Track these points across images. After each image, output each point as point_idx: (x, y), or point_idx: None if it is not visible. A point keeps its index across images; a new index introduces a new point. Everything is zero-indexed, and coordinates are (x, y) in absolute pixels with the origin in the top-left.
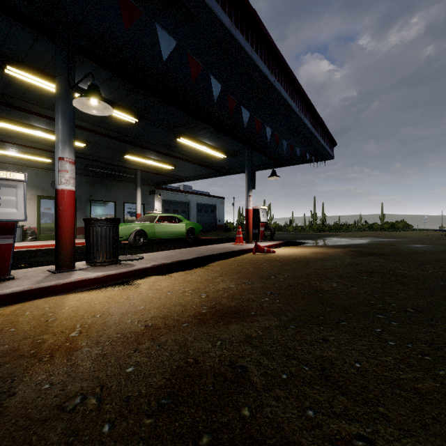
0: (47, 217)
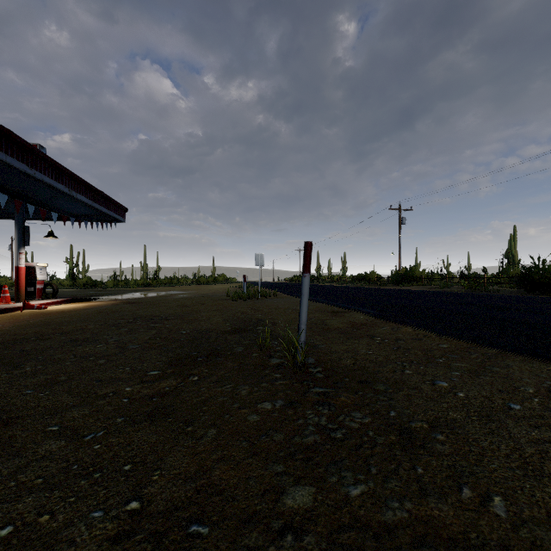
0: None
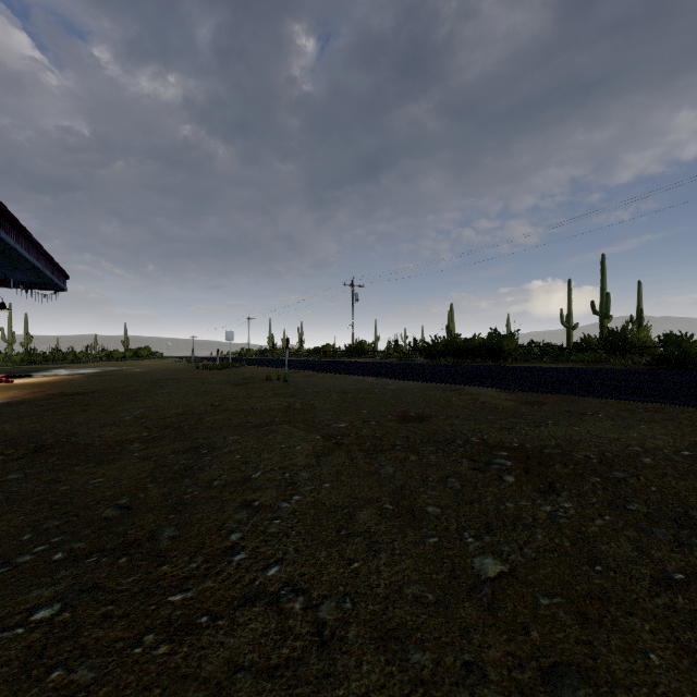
0: None
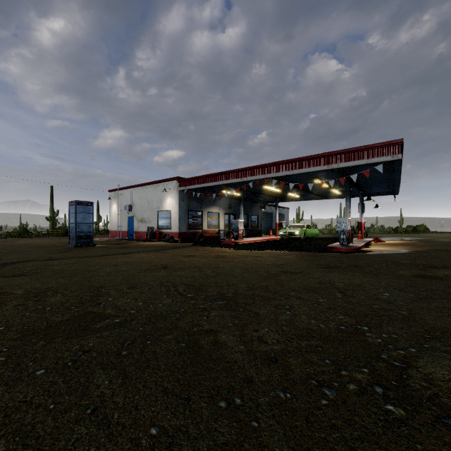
0: (226, 225)
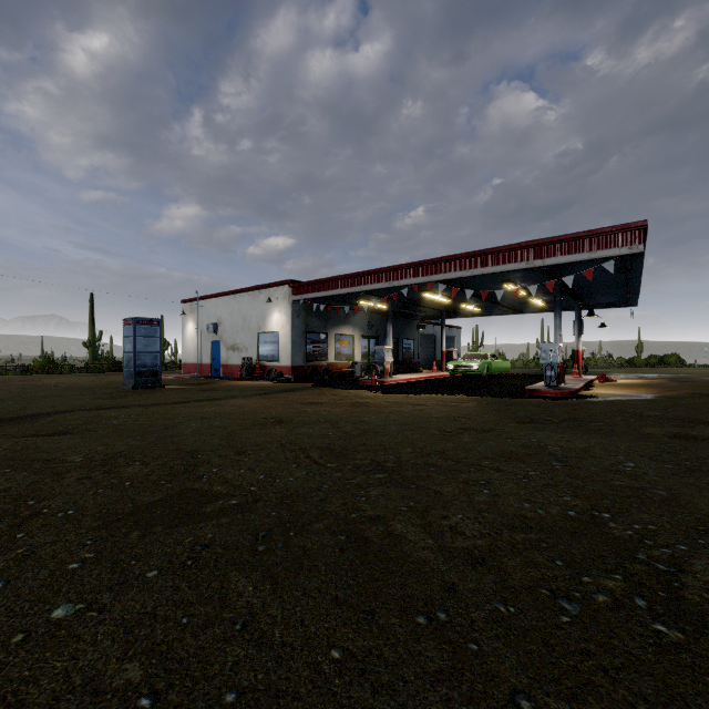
0: (364, 355)
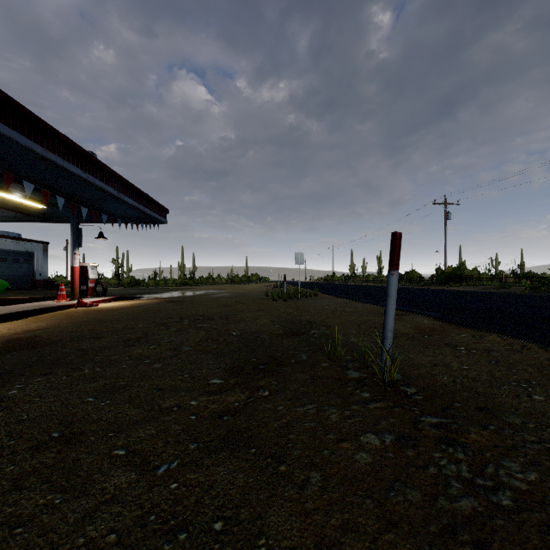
0: None
